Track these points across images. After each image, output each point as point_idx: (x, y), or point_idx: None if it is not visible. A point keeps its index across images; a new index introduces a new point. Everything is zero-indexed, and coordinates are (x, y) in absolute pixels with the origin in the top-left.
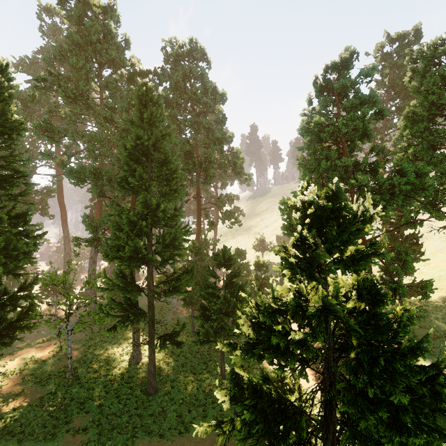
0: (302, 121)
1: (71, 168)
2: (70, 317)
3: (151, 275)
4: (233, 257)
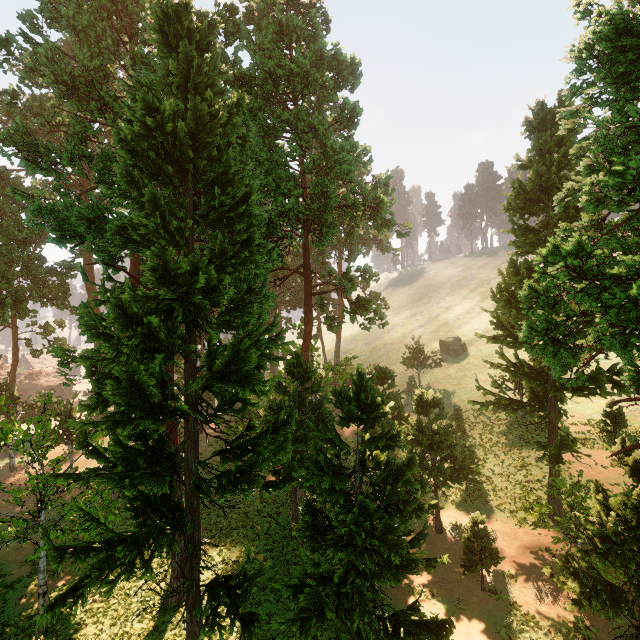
0: (597, 18)
1: (39, 207)
2: (43, 511)
3: (192, 439)
4: (380, 402)
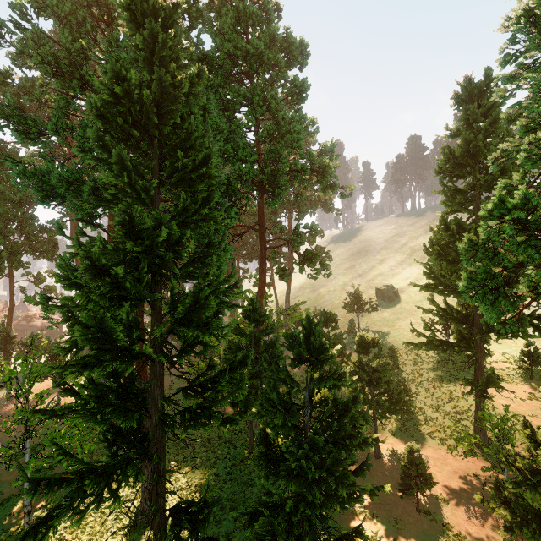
0: None
1: (24, 171)
2: (28, 439)
3: (158, 378)
4: (328, 345)
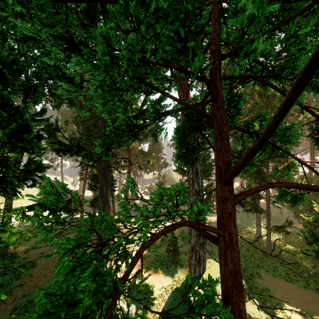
0: None
1: None
2: None
3: (268, 189)
4: None
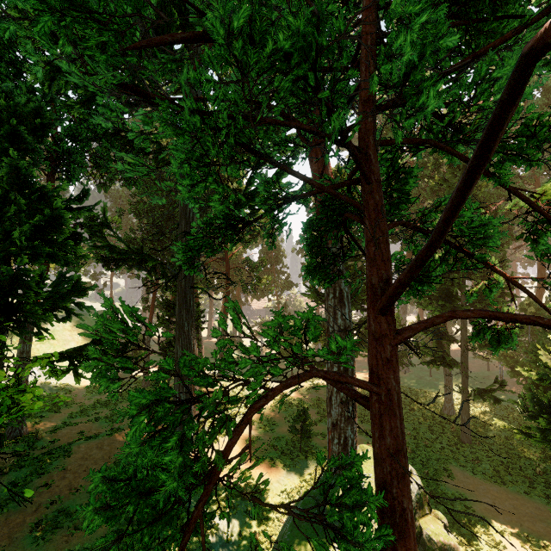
0: None
1: None
2: None
3: (464, 326)
4: None
